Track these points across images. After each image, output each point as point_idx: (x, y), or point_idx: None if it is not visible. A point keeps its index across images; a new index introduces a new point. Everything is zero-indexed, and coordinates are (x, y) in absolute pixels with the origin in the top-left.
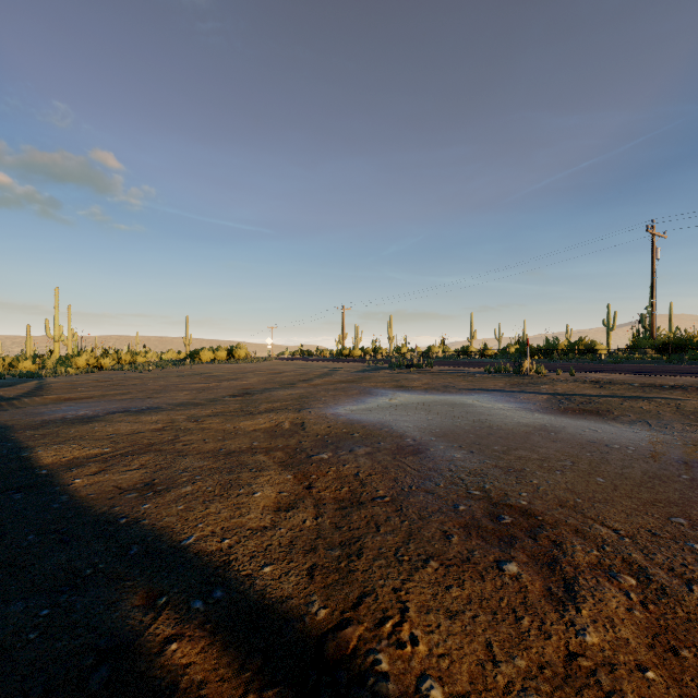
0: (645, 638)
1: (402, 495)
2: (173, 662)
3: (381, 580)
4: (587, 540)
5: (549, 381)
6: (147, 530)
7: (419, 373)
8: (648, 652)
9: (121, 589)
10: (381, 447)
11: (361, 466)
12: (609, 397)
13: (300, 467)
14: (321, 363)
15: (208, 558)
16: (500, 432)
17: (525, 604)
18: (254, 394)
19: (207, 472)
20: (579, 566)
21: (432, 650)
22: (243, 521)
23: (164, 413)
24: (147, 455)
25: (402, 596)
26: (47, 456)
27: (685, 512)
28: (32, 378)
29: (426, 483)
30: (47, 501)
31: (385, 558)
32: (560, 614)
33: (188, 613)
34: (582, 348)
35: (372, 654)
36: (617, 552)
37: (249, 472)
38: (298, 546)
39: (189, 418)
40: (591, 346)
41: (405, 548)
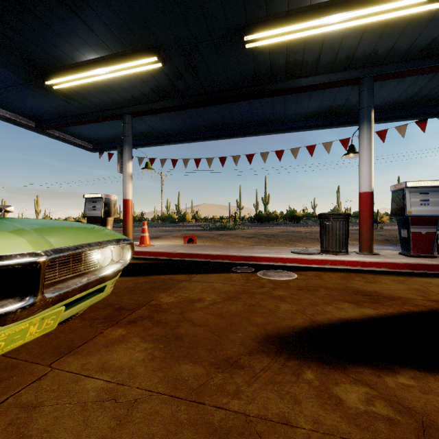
0: None
1: None
2: None
3: None
4: None
5: None
6: None
7: None
8: None
9: None
10: None
11: None
12: None
13: None
14: None
15: None
16: None
17: None
18: None
19: None
20: None
21: None
22: None
23: None
24: None
25: None
26: None
27: None
28: None
29: None
30: None
31: None
32: None
33: None
34: (137, 219)
35: None
36: None
37: None
38: None
39: None
40: (141, 218)
41: None
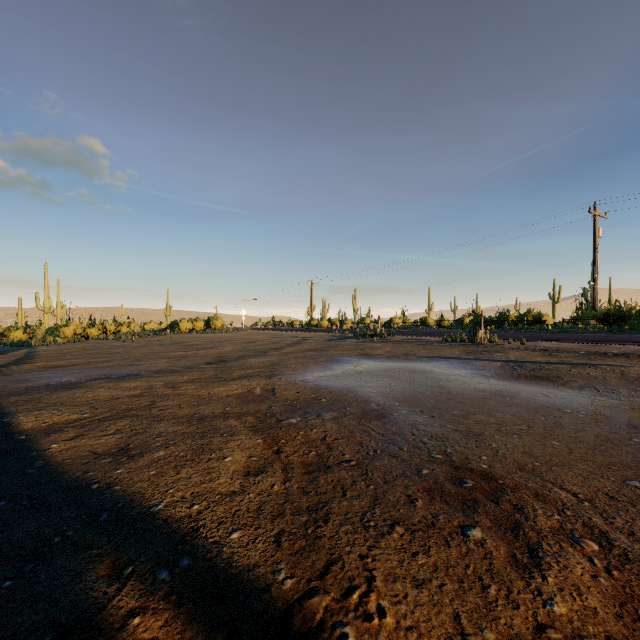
0: (612, 607)
1: (368, 459)
2: (135, 638)
3: (347, 547)
4: (547, 504)
5: (501, 349)
6: (118, 496)
7: (381, 342)
8: (617, 623)
9: (87, 558)
10: (347, 412)
11: (328, 430)
12: (558, 364)
13: (270, 431)
14: (291, 333)
15: (177, 525)
16: (458, 397)
17: (491, 572)
18: (229, 361)
19: (180, 437)
20: (542, 531)
21: (400, 622)
22: (213, 486)
23: (142, 380)
24: (124, 420)
25: (369, 563)
26: (27, 421)
27: (639, 475)
28: (22, 347)
29: (391, 447)
30: (22, 466)
31: (351, 524)
32: (526, 582)
33: (153, 584)
34: (531, 319)
35: (339, 628)
36: (578, 516)
37: (220, 437)
38: (266, 512)
39: (166, 384)
40: (539, 317)
41: (371, 512)
